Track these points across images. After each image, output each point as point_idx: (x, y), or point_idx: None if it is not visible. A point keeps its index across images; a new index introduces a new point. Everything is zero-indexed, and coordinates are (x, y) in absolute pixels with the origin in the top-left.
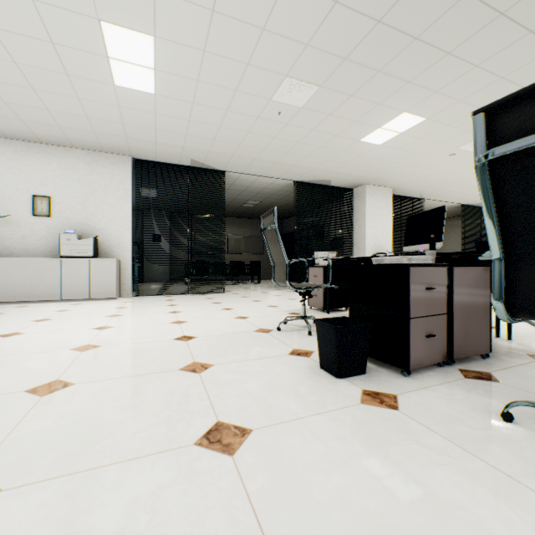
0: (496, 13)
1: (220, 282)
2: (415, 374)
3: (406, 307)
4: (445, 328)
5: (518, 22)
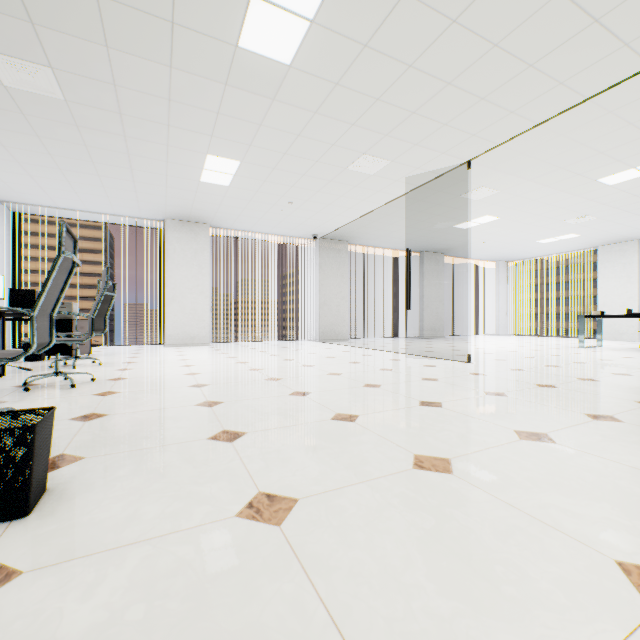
0: None
1: None
2: None
3: None
4: None
5: None
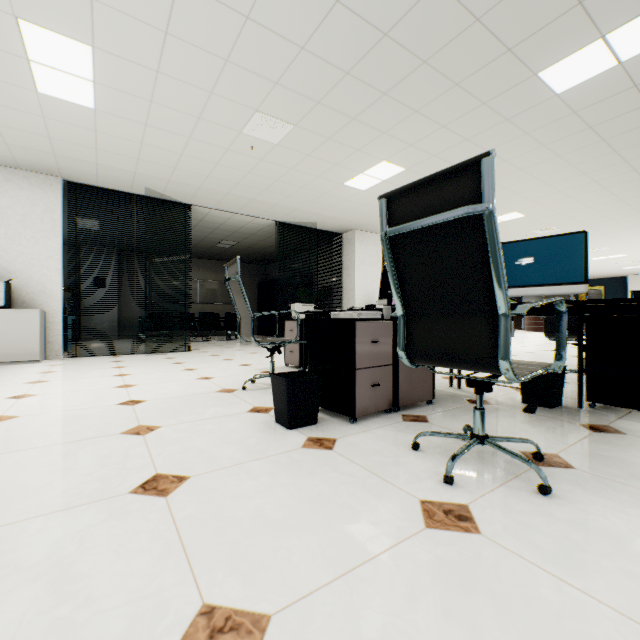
0: (452, 84)
1: (187, 338)
2: (362, 421)
3: (352, 359)
4: (391, 377)
5: (472, 94)
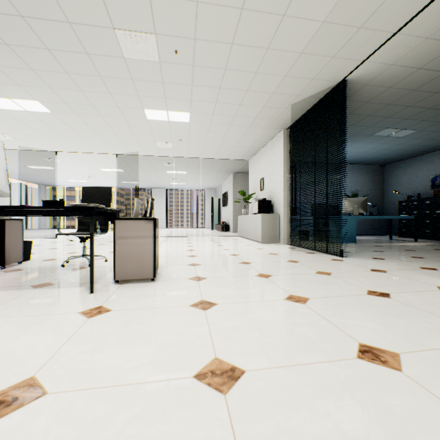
0: None
1: None
2: None
3: None
4: None
5: None
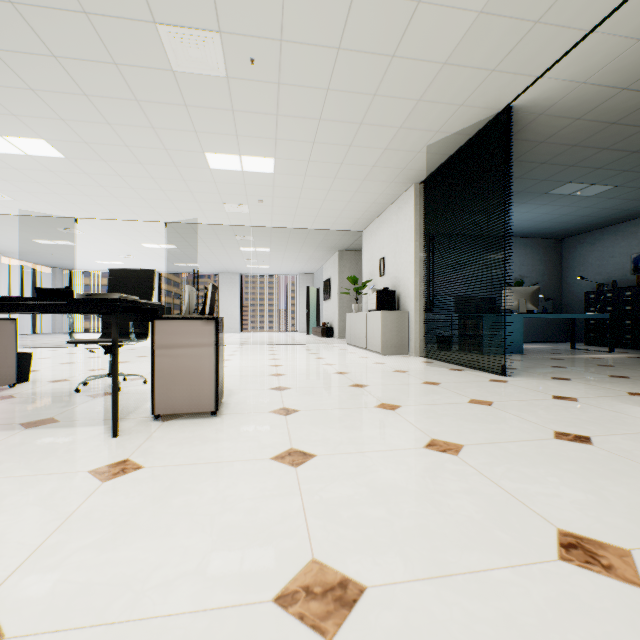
0: None
1: None
2: None
3: None
4: None
5: None
